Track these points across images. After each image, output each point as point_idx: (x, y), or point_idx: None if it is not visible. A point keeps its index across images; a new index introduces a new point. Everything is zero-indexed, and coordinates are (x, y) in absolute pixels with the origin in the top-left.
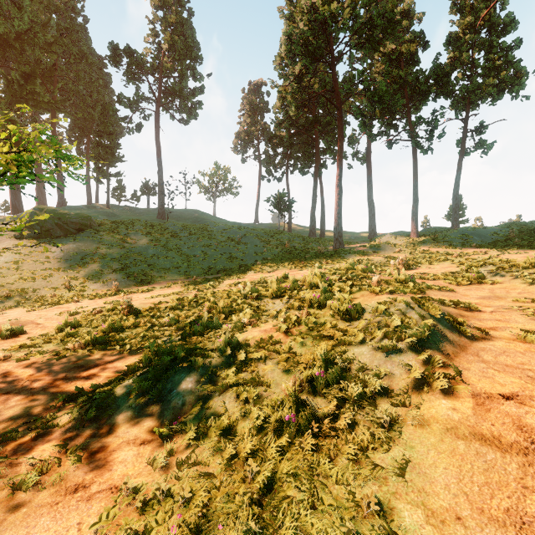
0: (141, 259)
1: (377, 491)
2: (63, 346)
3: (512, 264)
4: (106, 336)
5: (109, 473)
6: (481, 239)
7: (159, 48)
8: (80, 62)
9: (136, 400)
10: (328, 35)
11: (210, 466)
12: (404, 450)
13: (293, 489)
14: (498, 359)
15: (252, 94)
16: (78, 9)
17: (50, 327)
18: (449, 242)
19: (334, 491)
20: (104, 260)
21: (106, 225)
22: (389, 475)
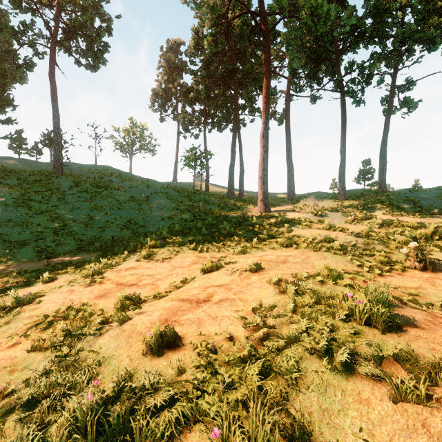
0: None
1: None
2: None
3: None
4: None
5: None
6: (430, 203)
7: None
8: None
9: None
10: None
11: None
12: None
13: None
14: None
15: (169, 52)
16: None
17: None
18: (401, 206)
19: None
20: None
21: None
22: None
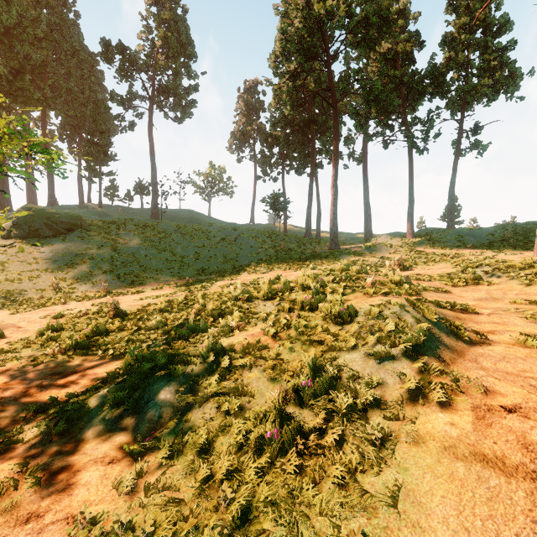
0: (133, 260)
1: (365, 524)
2: (42, 351)
3: (509, 265)
4: (88, 340)
5: (69, 499)
6: (477, 240)
7: (152, 45)
8: (72, 58)
9: (110, 412)
10: (324, 33)
11: (181, 490)
12: (396, 473)
13: (271, 521)
14: (498, 365)
15: (247, 94)
16: (69, 4)
17: (32, 330)
18: (444, 242)
19: (317, 525)
20: (94, 261)
21: (97, 225)
22: (380, 505)
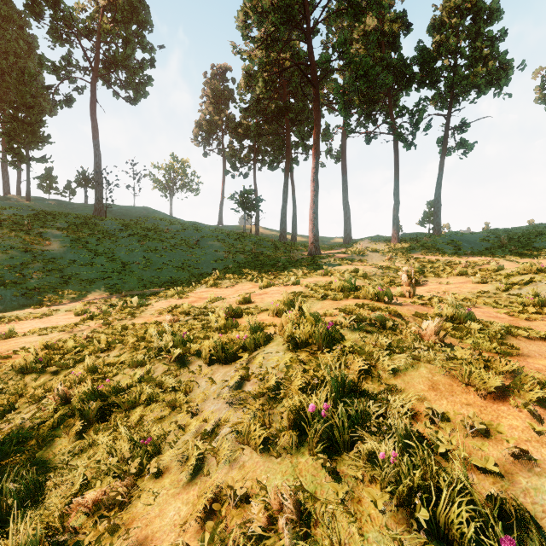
0: (53, 267)
1: None
2: None
3: None
4: None
5: None
6: (472, 246)
7: (97, 7)
8: None
9: None
10: None
11: None
12: None
13: None
14: None
15: (215, 80)
16: None
17: None
18: (440, 248)
19: None
20: None
21: (13, 220)
22: None
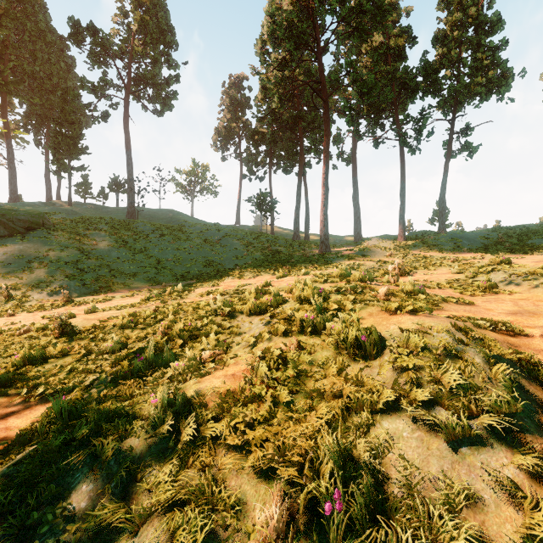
0: (102, 263)
1: None
2: None
3: (527, 270)
4: (14, 372)
5: None
6: (471, 243)
7: (129, 30)
8: (37, 40)
9: None
10: (315, 18)
11: None
12: None
13: None
14: None
15: (232, 89)
16: None
17: None
18: (439, 245)
19: None
20: (56, 264)
21: (63, 224)
22: None
